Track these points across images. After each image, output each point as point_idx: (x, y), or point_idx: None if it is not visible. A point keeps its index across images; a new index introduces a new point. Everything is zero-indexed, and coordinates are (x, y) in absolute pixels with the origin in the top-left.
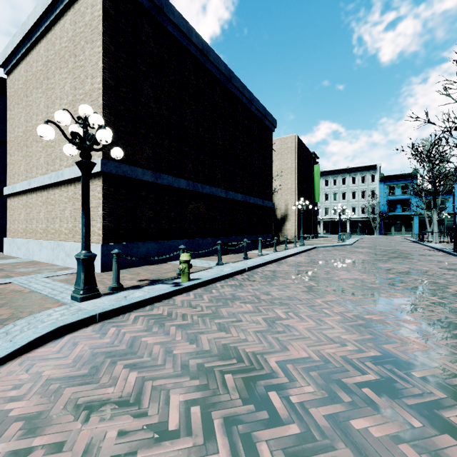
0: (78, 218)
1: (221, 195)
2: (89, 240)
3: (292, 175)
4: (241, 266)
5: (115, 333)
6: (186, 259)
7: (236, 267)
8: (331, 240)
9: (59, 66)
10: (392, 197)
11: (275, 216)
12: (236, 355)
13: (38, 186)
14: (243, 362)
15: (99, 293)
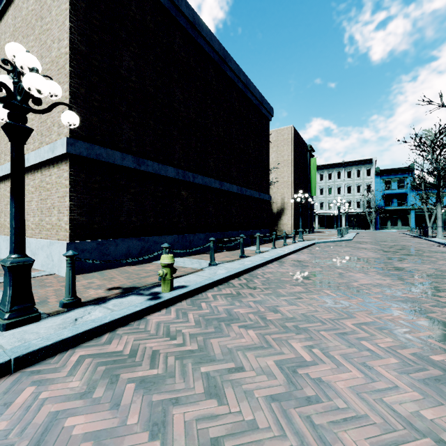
0: (45, 210)
1: (214, 186)
2: (22, 239)
3: (288, 167)
4: (238, 267)
5: (27, 401)
6: (168, 262)
7: (232, 268)
8: (329, 235)
9: (26, 33)
10: (388, 191)
11: (271, 210)
12: None
13: (5, 174)
14: None
15: (37, 314)
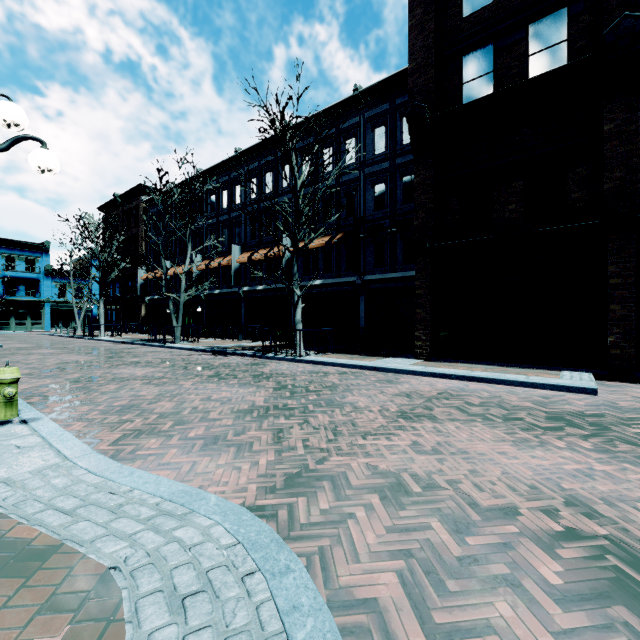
0: None
1: None
2: None
3: None
4: None
5: (156, 450)
6: (19, 376)
7: None
8: None
9: None
10: (12, 273)
11: None
12: (249, 410)
13: None
14: (258, 409)
15: None
